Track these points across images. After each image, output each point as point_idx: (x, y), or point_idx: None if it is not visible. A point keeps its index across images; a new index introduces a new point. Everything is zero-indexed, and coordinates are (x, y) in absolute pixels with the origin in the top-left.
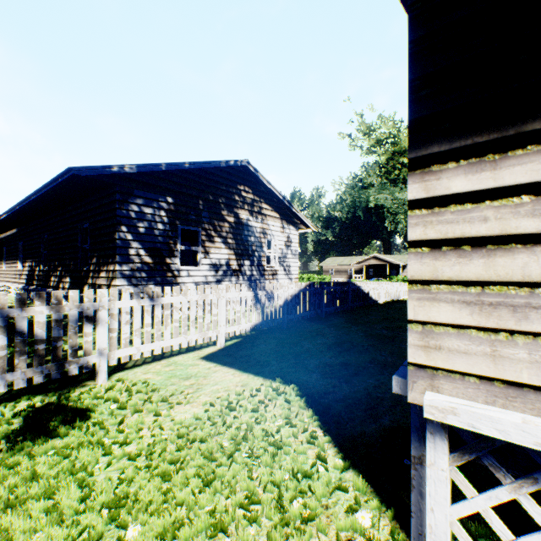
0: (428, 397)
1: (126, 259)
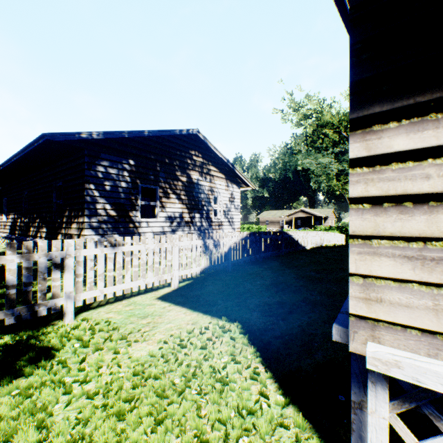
0: (371, 349)
1: (94, 212)
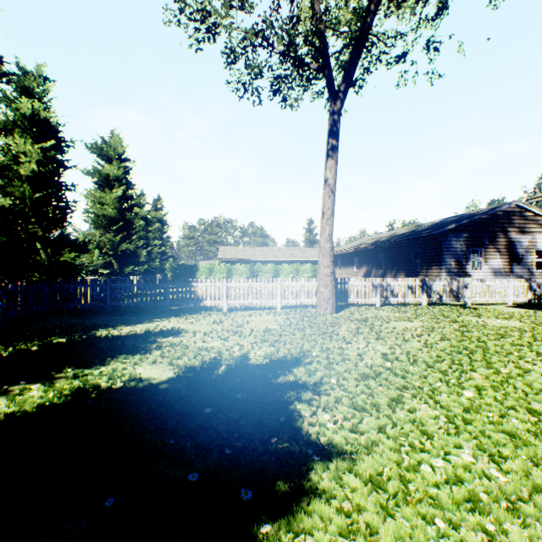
0: None
1: (445, 267)
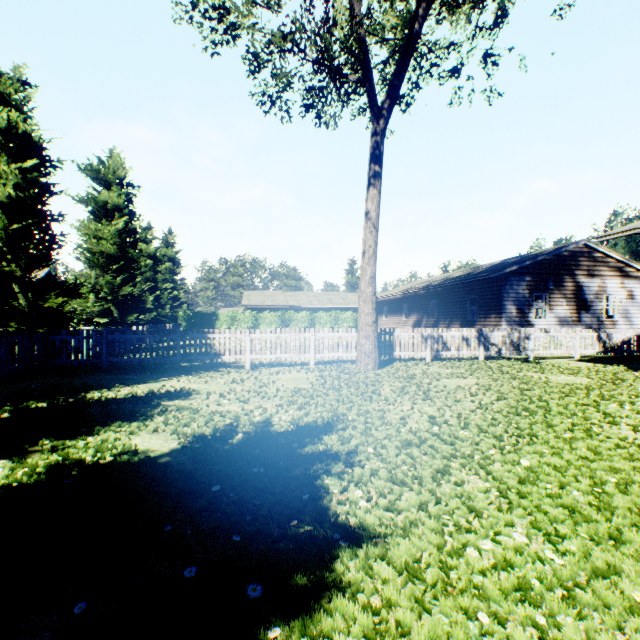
0: None
1: (505, 315)
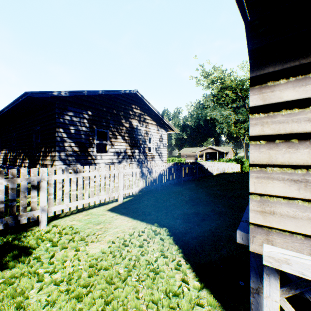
0: (267, 250)
1: (62, 148)
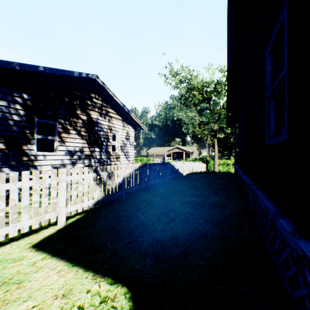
0: None
1: None
